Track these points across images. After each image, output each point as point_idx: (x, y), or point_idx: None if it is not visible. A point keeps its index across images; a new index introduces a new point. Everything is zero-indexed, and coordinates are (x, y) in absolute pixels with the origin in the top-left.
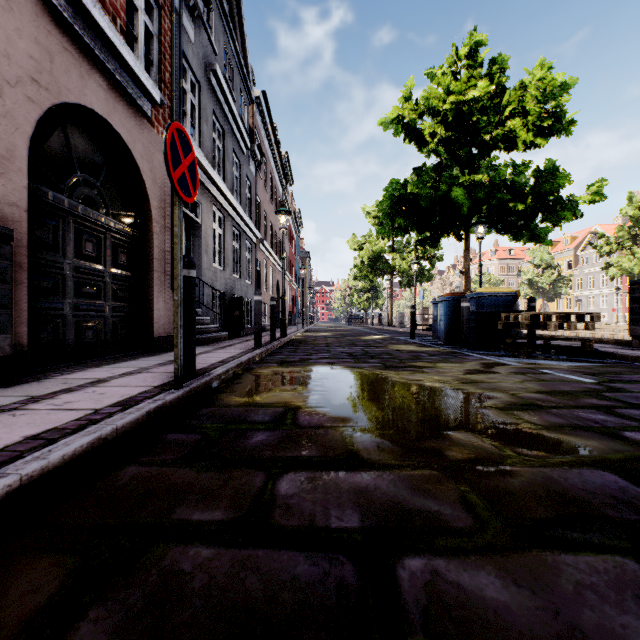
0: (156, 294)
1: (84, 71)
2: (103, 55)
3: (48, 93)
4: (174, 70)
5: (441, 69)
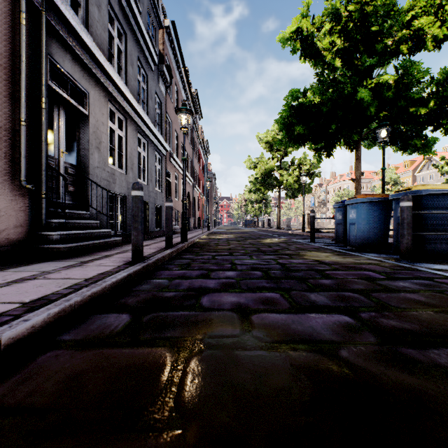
0: None
1: None
2: None
3: None
4: None
5: None
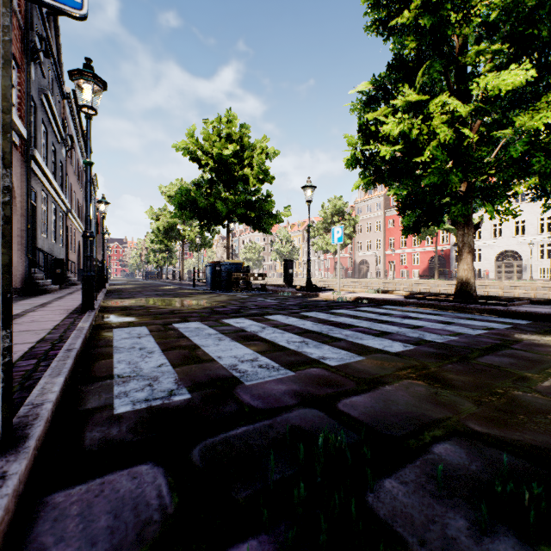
0: (18, 259)
1: None
2: None
3: None
4: (29, 110)
5: (212, 123)
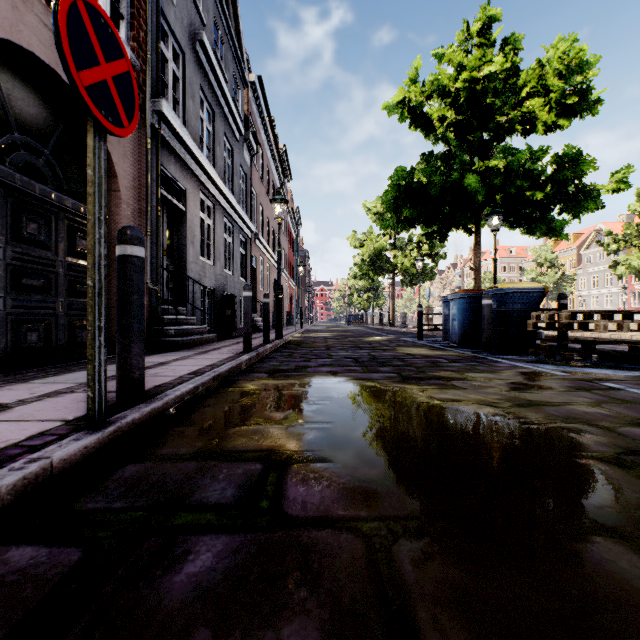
0: None
1: (18, 0)
2: None
3: None
4: (150, 28)
5: (450, 48)
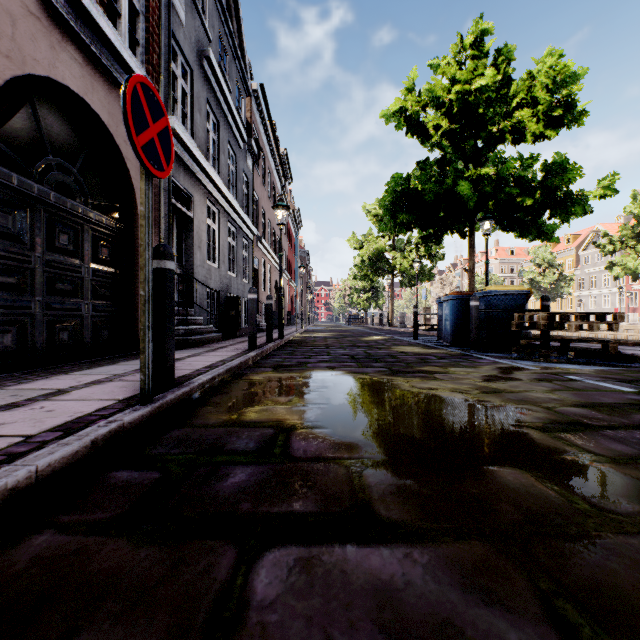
0: None
1: (55, 41)
2: (78, 25)
3: (9, 61)
4: (162, 51)
5: (445, 59)
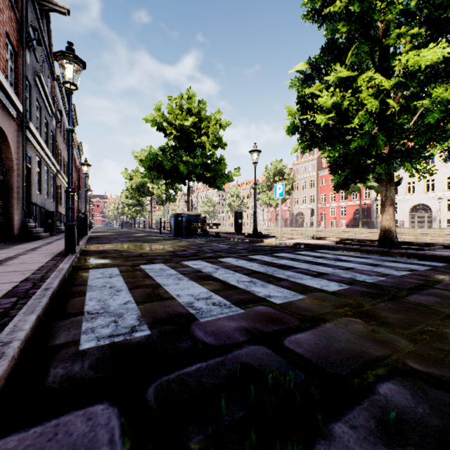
0: (15, 211)
1: None
2: (3, 98)
3: None
4: (24, 88)
5: (175, 100)
